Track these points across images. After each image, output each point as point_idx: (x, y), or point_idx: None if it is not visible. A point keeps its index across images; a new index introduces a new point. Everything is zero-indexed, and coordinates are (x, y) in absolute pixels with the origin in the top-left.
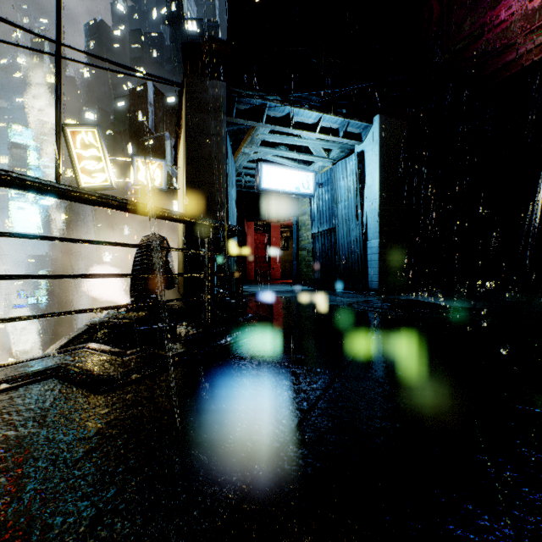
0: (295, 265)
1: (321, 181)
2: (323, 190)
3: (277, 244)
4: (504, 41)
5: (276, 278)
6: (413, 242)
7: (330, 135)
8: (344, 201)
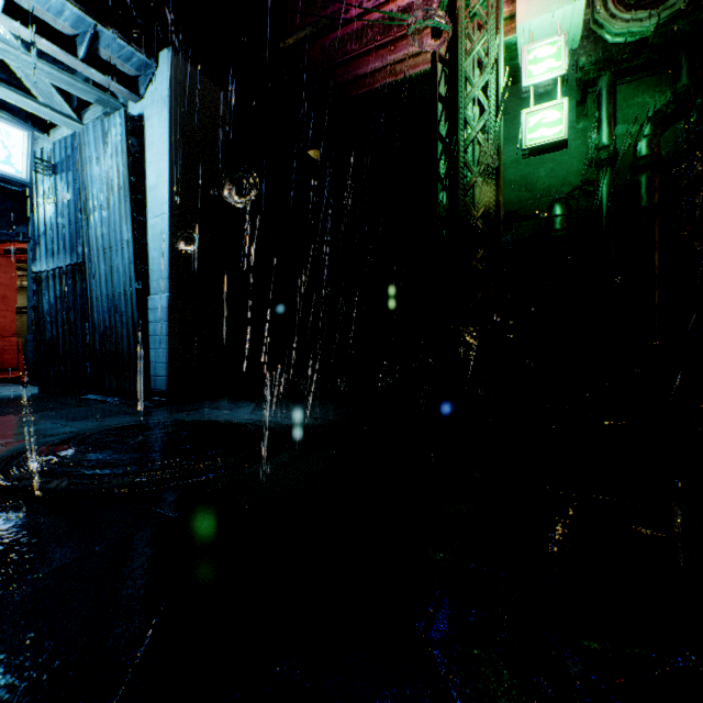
0: (31, 341)
1: (54, 160)
2: (59, 179)
3: (7, 298)
4: (355, 47)
5: (5, 367)
6: (245, 308)
7: (51, 41)
8: (101, 208)
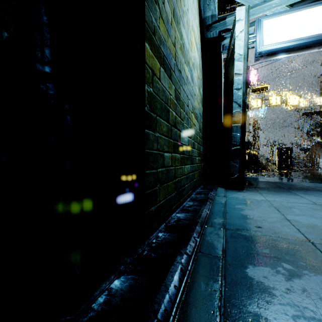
0: None
1: None
2: None
3: None
4: None
5: None
6: None
7: None
8: None
